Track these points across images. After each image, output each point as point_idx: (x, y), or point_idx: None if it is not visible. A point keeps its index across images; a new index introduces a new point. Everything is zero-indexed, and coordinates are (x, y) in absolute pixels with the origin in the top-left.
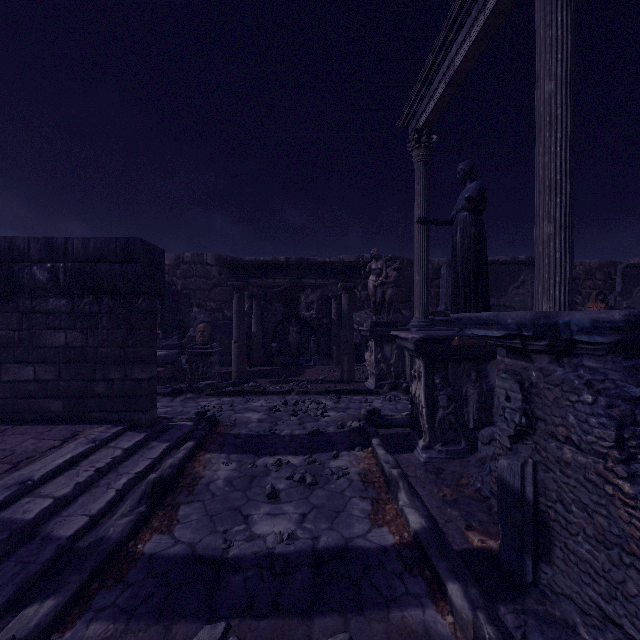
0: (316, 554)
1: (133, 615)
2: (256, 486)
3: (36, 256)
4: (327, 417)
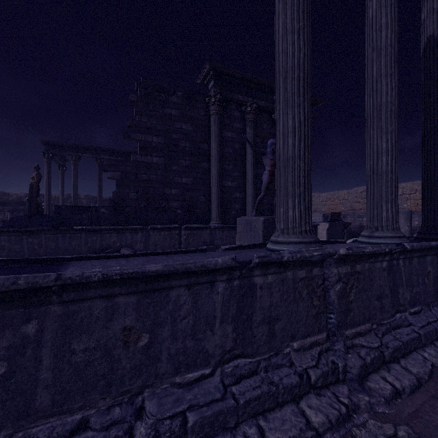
0: None
1: None
2: None
3: None
4: None
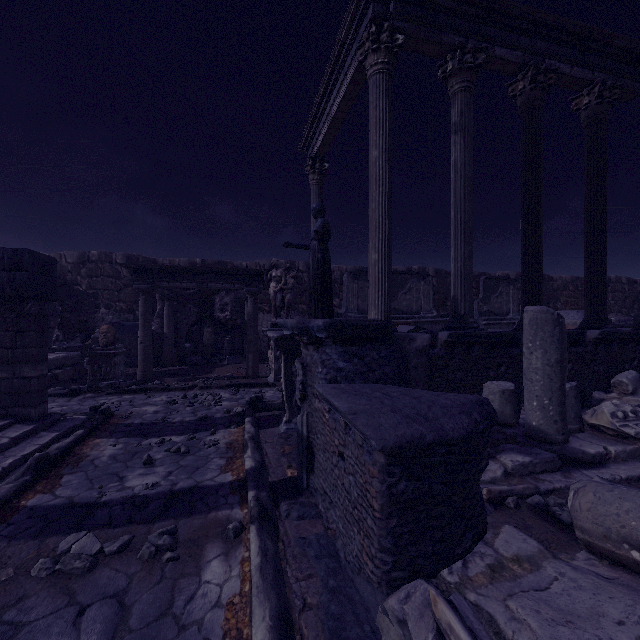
0: (172, 493)
1: (15, 538)
2: (137, 458)
3: None
4: (219, 406)
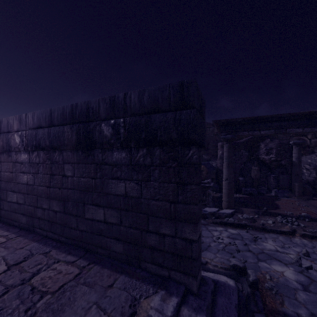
0: None
1: None
2: None
3: (103, 114)
4: None
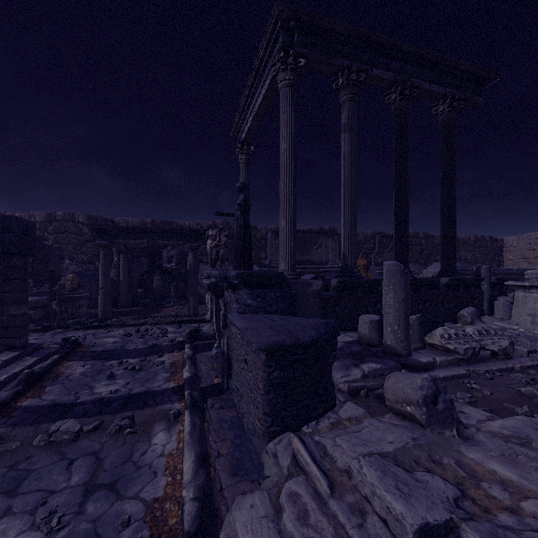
0: (129, 396)
1: (17, 425)
2: (102, 374)
3: None
4: (166, 337)
